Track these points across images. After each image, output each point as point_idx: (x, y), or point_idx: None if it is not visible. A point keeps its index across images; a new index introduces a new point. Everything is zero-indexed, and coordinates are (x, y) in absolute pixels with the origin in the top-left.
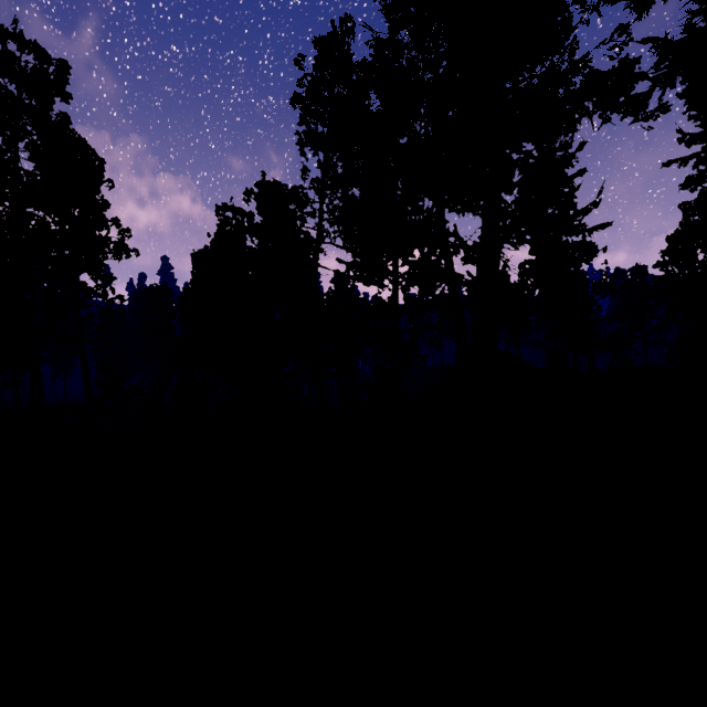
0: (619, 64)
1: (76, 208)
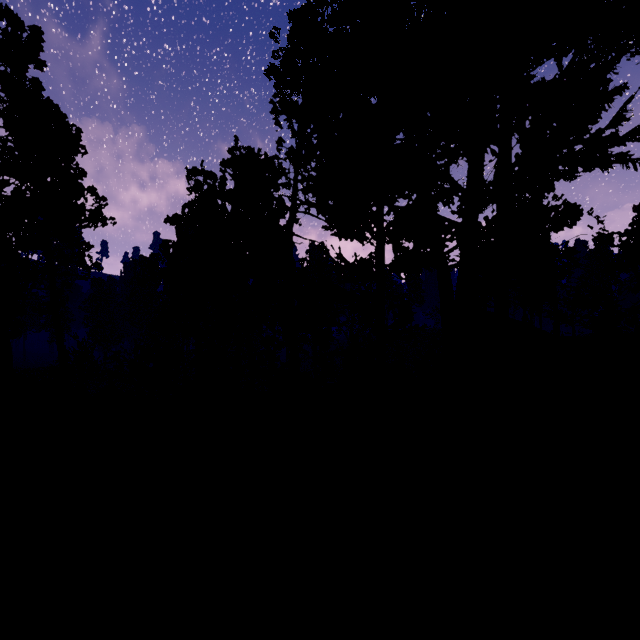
0: None
1: (53, 176)
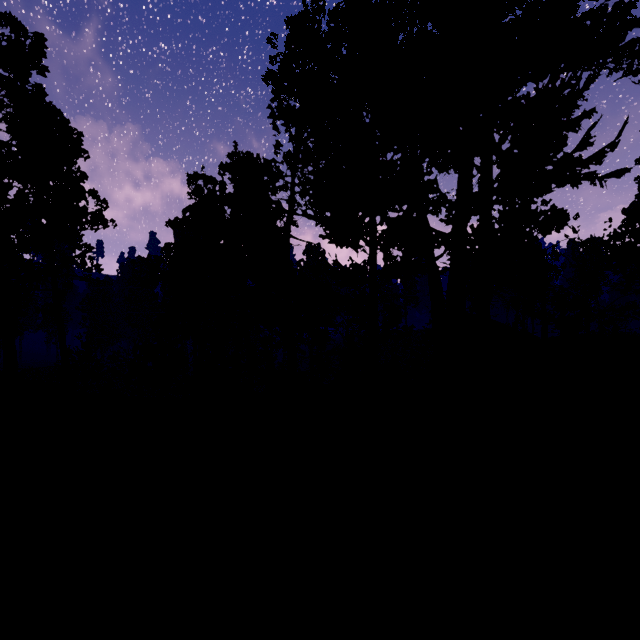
0: (612, 8)
1: (55, 179)
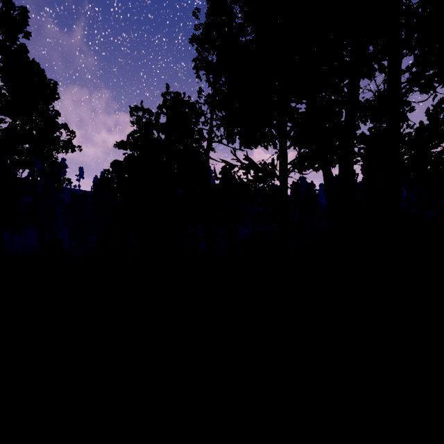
0: None
1: (37, 116)
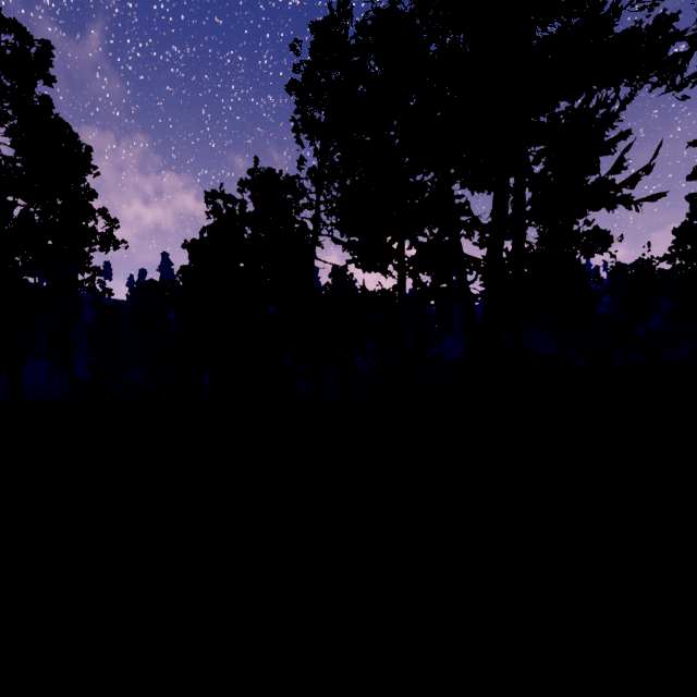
0: (654, 21)
1: (62, 197)
